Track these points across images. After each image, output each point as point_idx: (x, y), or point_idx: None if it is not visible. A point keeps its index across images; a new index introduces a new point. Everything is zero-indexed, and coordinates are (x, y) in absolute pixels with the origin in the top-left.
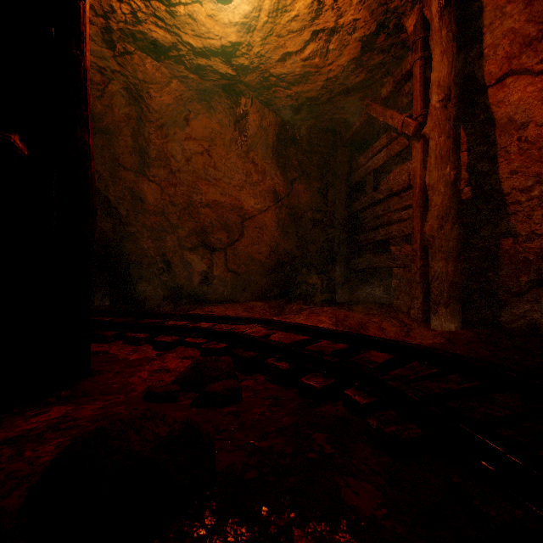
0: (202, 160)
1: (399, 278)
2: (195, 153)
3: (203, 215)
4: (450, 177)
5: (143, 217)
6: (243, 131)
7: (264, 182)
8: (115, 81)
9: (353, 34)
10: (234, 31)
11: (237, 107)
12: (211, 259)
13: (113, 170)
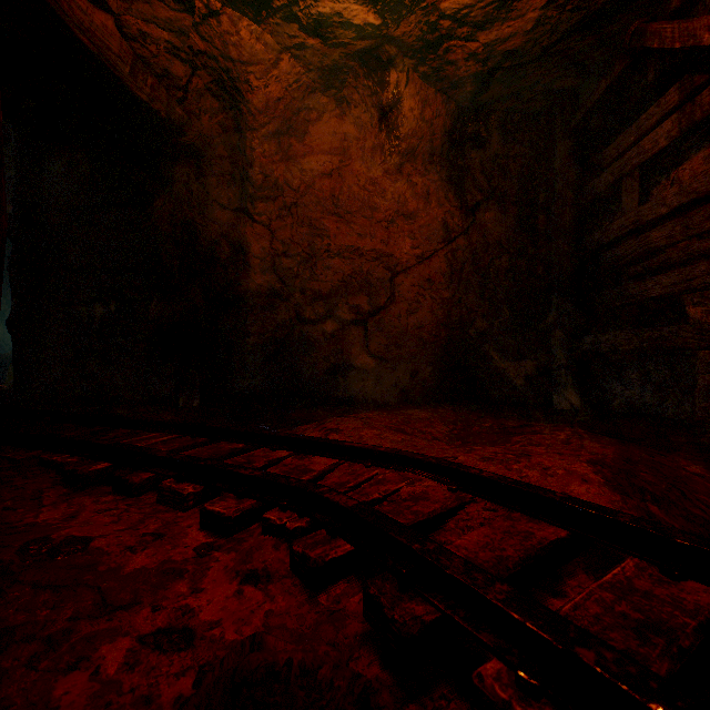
0: (329, 185)
1: None
2: (319, 174)
3: (331, 269)
4: None
5: (246, 277)
6: (394, 129)
7: (427, 212)
8: (202, 72)
9: None
10: None
11: (383, 90)
12: (344, 337)
13: (204, 208)
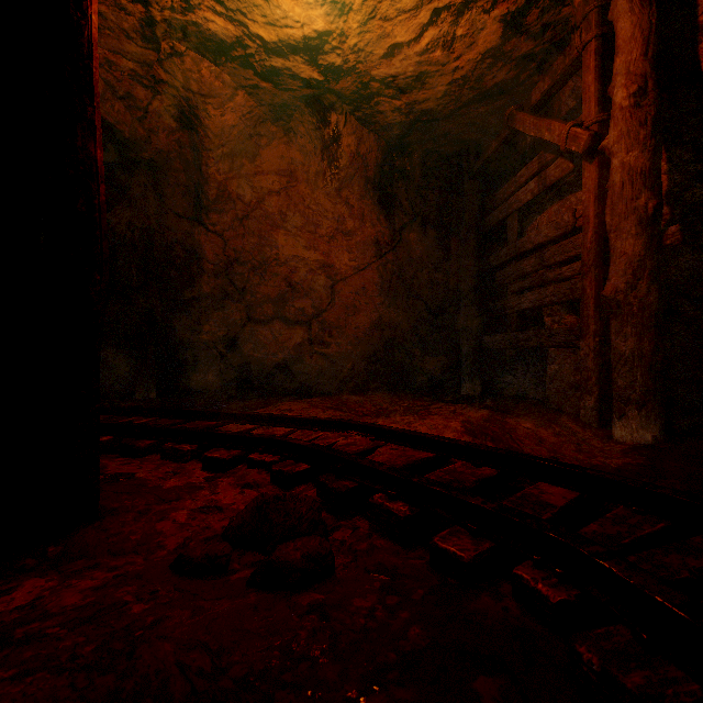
0: (278, 202)
1: (558, 363)
2: (269, 192)
3: (279, 276)
4: (647, 211)
5: (200, 280)
6: (334, 160)
7: (362, 231)
8: (162, 96)
9: (491, 11)
10: (321, 15)
11: (325, 127)
12: (291, 335)
13: (160, 216)
